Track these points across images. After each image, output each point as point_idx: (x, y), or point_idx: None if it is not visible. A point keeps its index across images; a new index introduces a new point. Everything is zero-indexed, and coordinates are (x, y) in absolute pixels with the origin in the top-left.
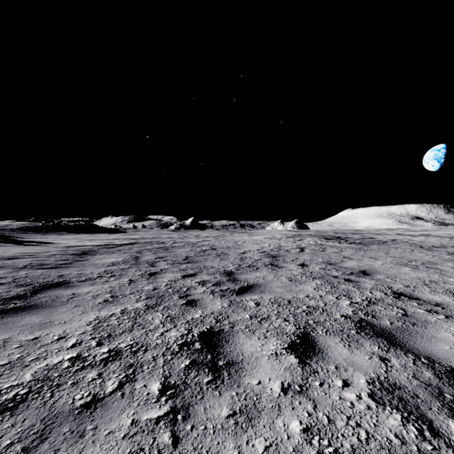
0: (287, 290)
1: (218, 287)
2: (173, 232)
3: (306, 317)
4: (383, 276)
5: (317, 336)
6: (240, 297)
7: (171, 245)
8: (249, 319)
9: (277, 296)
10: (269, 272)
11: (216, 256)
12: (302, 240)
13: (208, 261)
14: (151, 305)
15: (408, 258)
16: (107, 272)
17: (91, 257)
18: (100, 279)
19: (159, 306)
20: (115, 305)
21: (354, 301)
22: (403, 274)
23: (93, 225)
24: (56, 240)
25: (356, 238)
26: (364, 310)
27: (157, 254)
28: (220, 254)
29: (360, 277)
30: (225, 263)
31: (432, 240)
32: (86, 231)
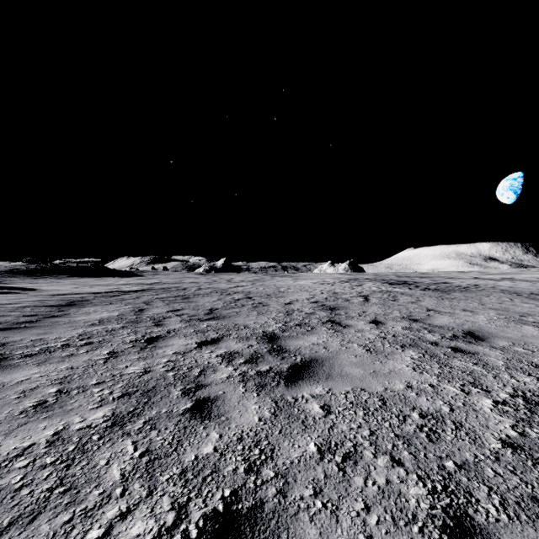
0: (370, 372)
1: (253, 367)
2: (200, 275)
3: (432, 448)
4: (506, 341)
5: (493, 529)
6: (292, 390)
7: (193, 293)
8: (317, 459)
9: (357, 386)
10: (331, 334)
11: (251, 308)
12: (361, 286)
13: (241, 316)
14: (122, 415)
15: (517, 311)
16: (82, 337)
17: (76, 311)
18: (63, 350)
19: (137, 417)
20: (51, 417)
21: (497, 397)
22: (533, 337)
23: (102, 267)
24: (45, 286)
25: (427, 283)
26: (533, 423)
27: (172, 305)
28: (258, 305)
29: (471, 343)
30: (264, 319)
31: (524, 286)
32: (93, 274)
